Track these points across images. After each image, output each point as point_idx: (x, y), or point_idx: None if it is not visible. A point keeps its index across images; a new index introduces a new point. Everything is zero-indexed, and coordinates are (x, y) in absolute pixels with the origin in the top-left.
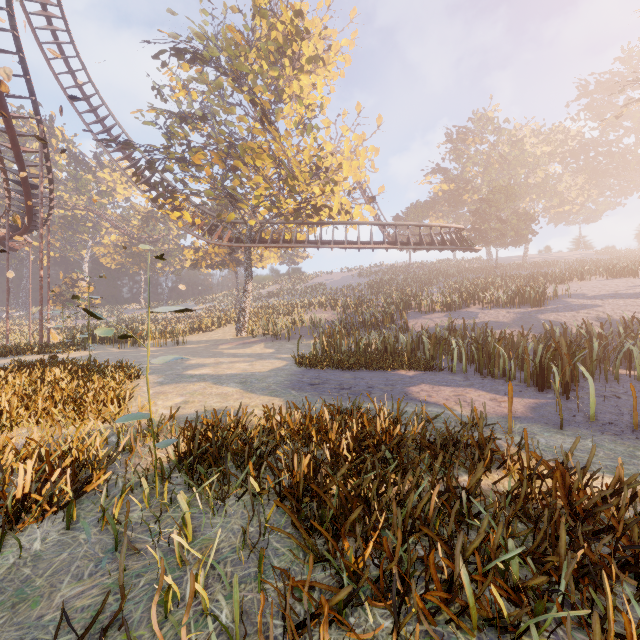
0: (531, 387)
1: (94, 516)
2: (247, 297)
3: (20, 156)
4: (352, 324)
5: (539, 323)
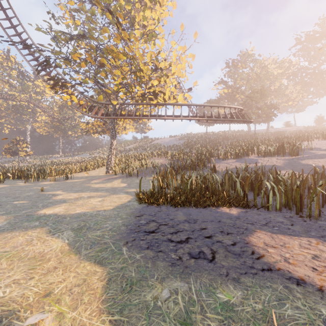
0: None
1: None
2: (112, 149)
3: None
4: (178, 167)
5: (304, 166)
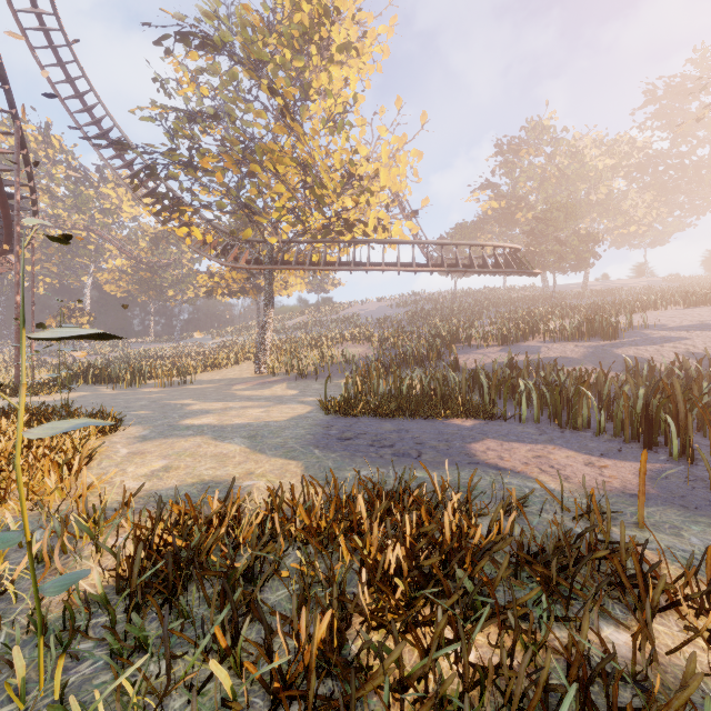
0: (631, 443)
1: None
2: (267, 328)
3: None
4: (391, 360)
5: (616, 359)
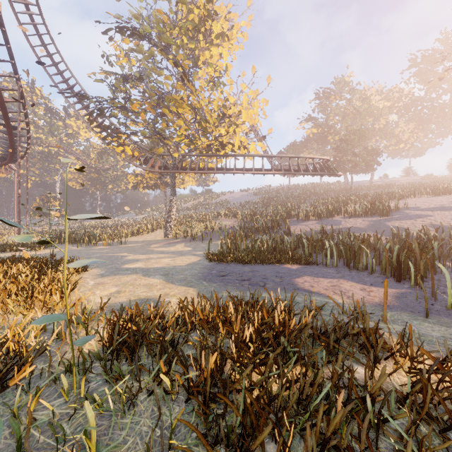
0: (390, 278)
1: (11, 413)
2: (172, 209)
3: (4, 105)
4: (249, 229)
5: (387, 228)
